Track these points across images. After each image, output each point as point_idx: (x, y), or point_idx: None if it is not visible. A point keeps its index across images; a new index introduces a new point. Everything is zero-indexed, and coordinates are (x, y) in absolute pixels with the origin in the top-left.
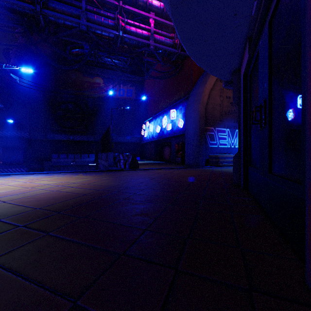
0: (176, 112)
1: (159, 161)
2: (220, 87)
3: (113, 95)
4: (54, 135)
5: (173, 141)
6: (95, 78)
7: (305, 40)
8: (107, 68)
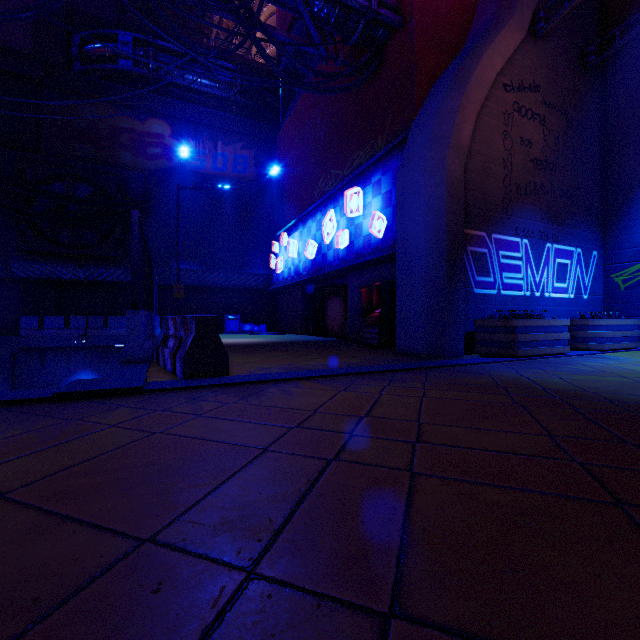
0: (362, 195)
1: (315, 334)
2: (504, 107)
3: (198, 169)
4: (32, 266)
5: (352, 281)
6: (150, 123)
7: None
8: (183, 101)
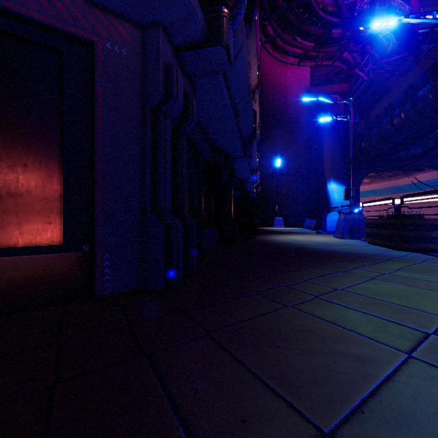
0: None
1: None
2: None
3: None
4: None
5: None
6: None
7: (95, 152)
8: None
